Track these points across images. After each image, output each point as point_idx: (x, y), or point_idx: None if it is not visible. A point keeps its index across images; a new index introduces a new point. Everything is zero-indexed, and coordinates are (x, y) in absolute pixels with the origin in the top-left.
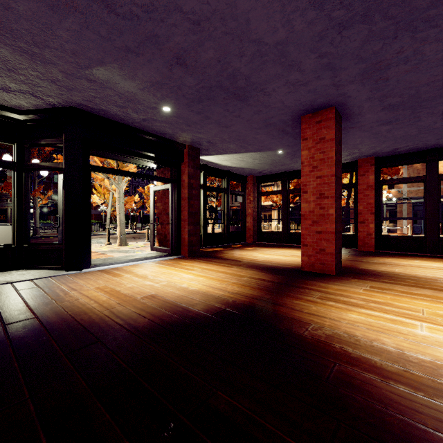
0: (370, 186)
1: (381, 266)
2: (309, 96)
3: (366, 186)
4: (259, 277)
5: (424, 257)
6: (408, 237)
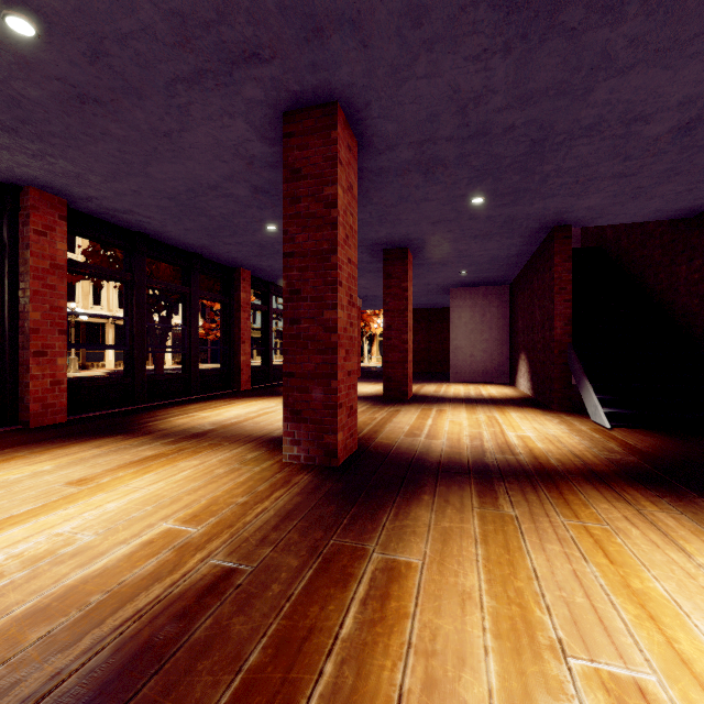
0: (60, 267)
1: (255, 427)
2: (416, 115)
3: (51, 264)
4: (475, 496)
5: (161, 409)
6: (112, 381)
